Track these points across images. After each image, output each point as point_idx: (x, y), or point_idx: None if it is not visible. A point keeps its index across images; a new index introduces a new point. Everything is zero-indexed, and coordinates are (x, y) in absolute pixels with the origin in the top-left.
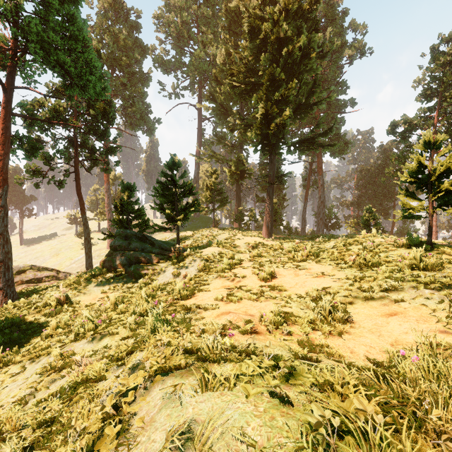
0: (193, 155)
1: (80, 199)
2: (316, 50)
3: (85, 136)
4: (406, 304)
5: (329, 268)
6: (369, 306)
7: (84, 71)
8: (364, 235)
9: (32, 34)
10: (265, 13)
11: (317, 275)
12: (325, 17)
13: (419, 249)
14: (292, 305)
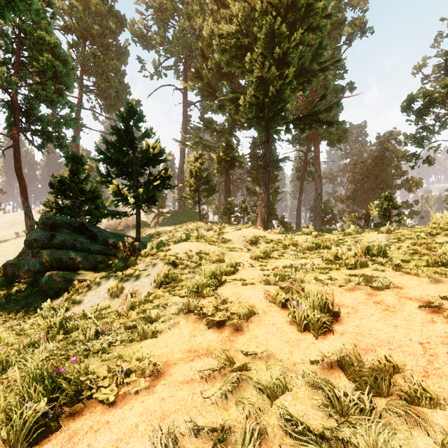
0: (176, 141)
1: (19, 181)
2: (324, 2)
3: (31, 101)
4: None
5: None
6: None
7: None
8: None
9: None
10: None
11: None
12: None
13: None
14: None
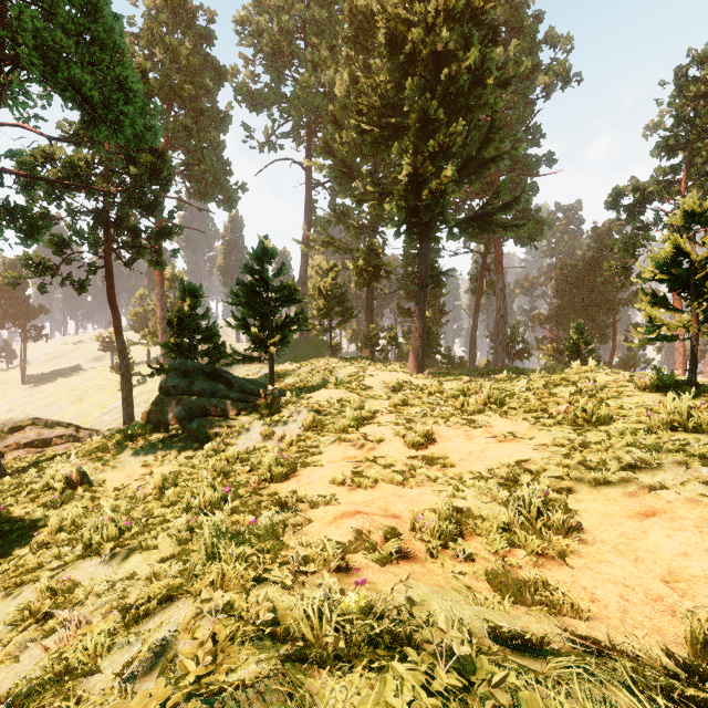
0: (297, 242)
1: (113, 311)
2: (495, 73)
3: (122, 209)
4: (670, 493)
5: (523, 425)
6: (602, 496)
7: (115, 98)
8: (578, 370)
9: (25, 34)
10: (412, 14)
11: (504, 438)
12: (508, 24)
13: (687, 395)
14: (466, 494)
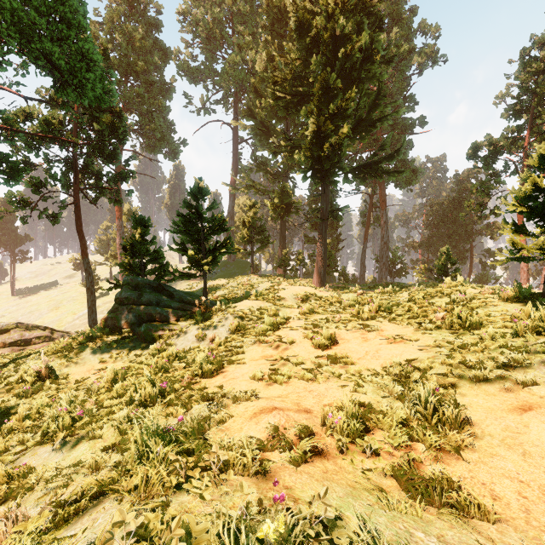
0: (226, 185)
1: (80, 238)
2: (381, 52)
3: (88, 158)
4: (541, 389)
5: (408, 329)
6: (482, 391)
7: (78, 66)
8: (450, 284)
9: (4, 13)
10: (316, 6)
11: (394, 340)
12: (390, 16)
13: None
14: (366, 390)
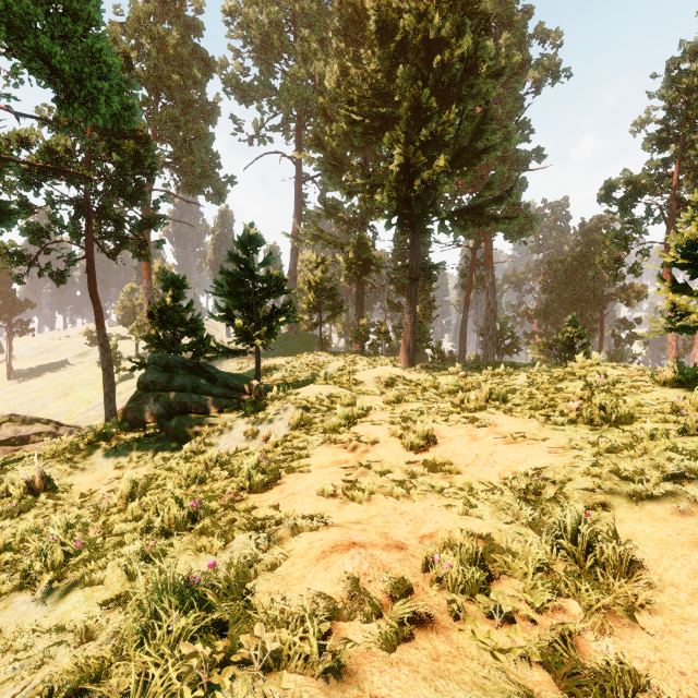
0: (287, 235)
1: (94, 303)
2: (487, 62)
3: (104, 198)
4: None
5: (531, 423)
6: (646, 514)
7: (87, 71)
8: (583, 363)
9: None
10: (404, 2)
11: (513, 439)
12: (497, 19)
13: None
14: (481, 512)
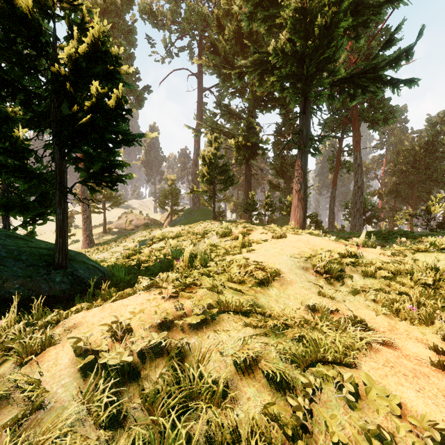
0: (189, 127)
1: None
2: None
3: None
4: None
5: None
6: None
7: None
8: None
9: None
10: None
11: None
12: None
13: None
14: None
